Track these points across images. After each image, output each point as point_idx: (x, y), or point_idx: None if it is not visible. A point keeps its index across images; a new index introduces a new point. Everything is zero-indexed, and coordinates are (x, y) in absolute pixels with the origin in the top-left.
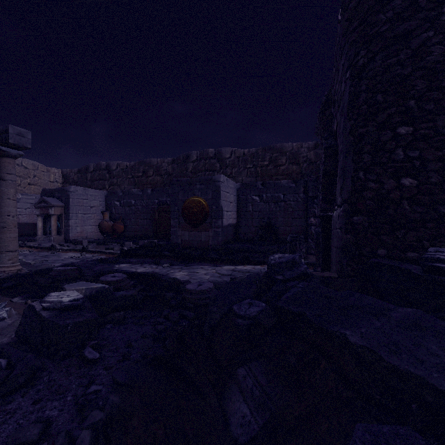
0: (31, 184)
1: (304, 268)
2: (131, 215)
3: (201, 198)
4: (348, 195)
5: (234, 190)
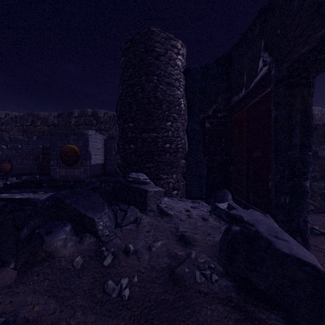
0: None
1: (96, 185)
2: (18, 156)
3: (74, 145)
4: (116, 150)
5: (102, 141)
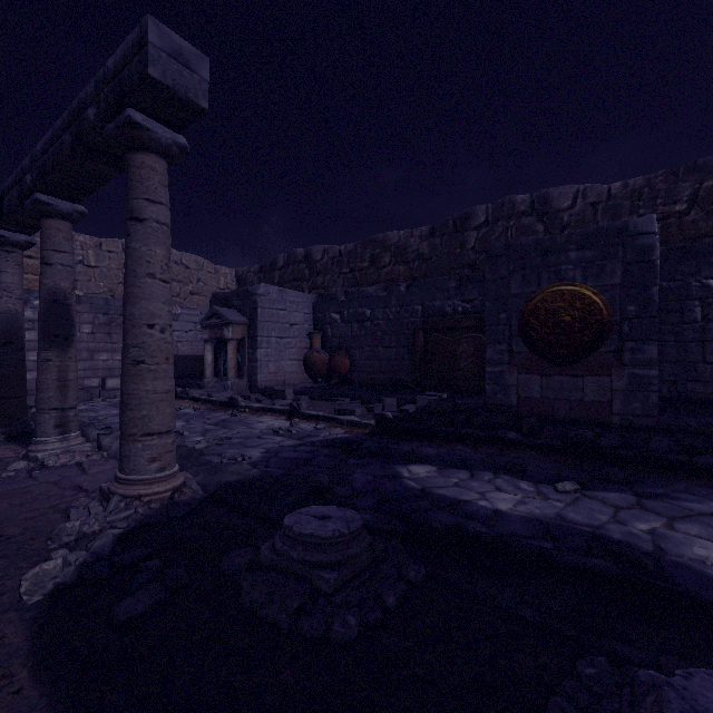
0: (194, 293)
1: None
2: (364, 339)
3: (583, 286)
4: None
5: None
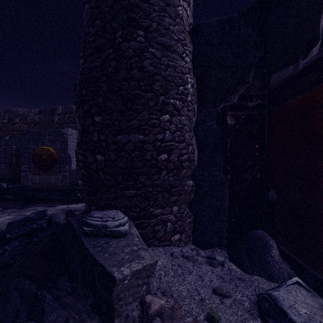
0: None
1: (38, 224)
2: None
3: (50, 147)
4: (76, 163)
5: None
